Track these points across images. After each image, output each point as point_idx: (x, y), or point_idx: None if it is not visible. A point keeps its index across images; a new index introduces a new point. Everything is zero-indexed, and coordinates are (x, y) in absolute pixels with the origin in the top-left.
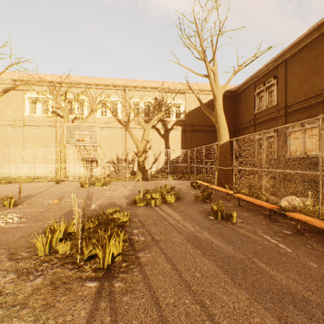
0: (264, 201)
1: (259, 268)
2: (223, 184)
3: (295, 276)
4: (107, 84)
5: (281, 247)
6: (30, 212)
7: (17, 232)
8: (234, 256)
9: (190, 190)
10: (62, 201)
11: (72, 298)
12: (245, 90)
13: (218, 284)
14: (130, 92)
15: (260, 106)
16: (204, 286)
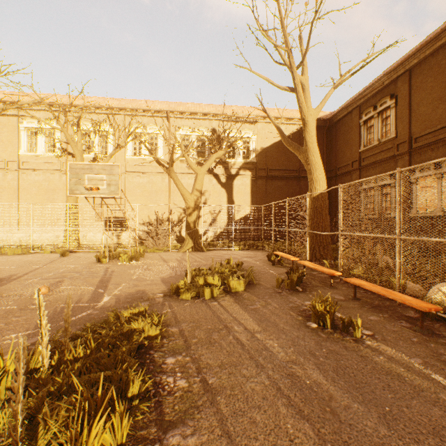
0: (400, 291)
1: None
2: (318, 257)
3: None
4: (142, 108)
5: None
6: None
7: None
8: (393, 445)
9: (266, 267)
10: (56, 288)
11: None
12: (345, 118)
13: None
14: (176, 121)
15: (369, 140)
16: None
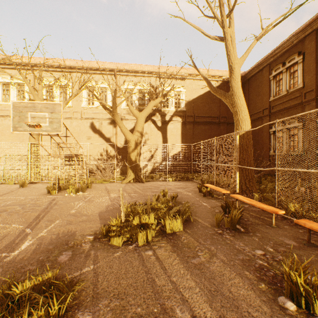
0: None
1: None
2: (244, 189)
3: None
4: (94, 67)
5: None
6: None
7: None
8: None
9: (199, 199)
10: None
11: None
12: (256, 75)
13: None
14: (122, 78)
15: (278, 91)
16: None
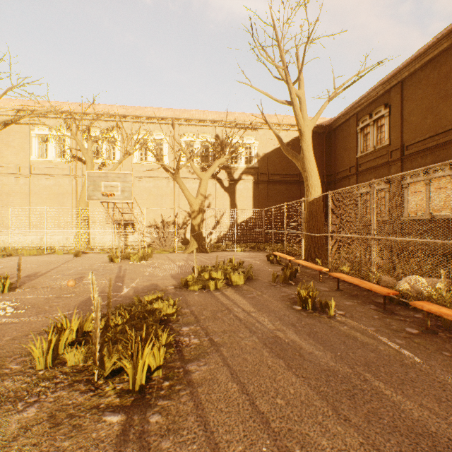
0: (374, 283)
1: (376, 390)
2: (313, 257)
3: (432, 403)
4: (148, 116)
5: (406, 355)
6: (32, 299)
7: (9, 330)
8: (335, 370)
9: (265, 266)
10: (80, 282)
11: (80, 444)
12: (343, 125)
13: (313, 419)
14: (181, 128)
15: (365, 147)
16: (291, 422)
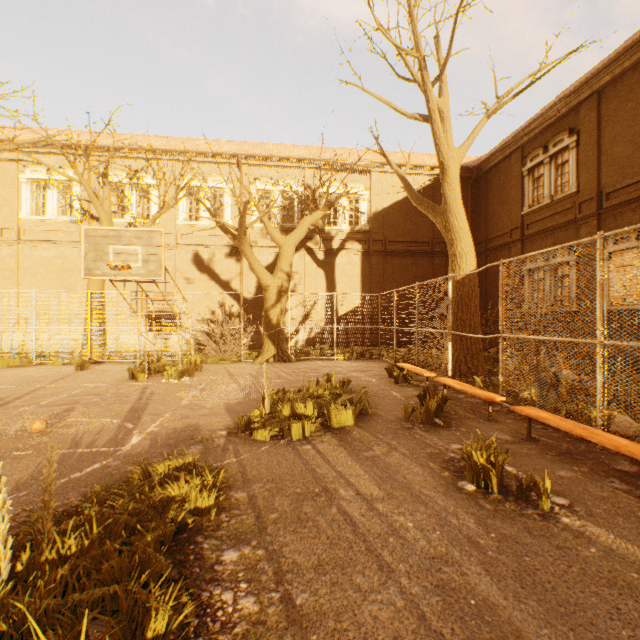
0: (604, 429)
1: None
2: (464, 371)
3: None
4: (201, 151)
5: None
6: None
7: None
8: None
9: (386, 387)
10: (60, 422)
11: None
12: (499, 166)
13: None
14: (252, 170)
15: (537, 198)
16: None
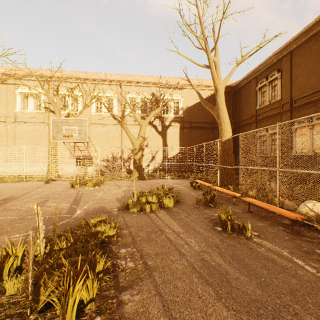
0: (280, 206)
1: None
2: (226, 184)
3: None
4: (102, 79)
5: None
6: (0, 220)
7: None
8: (264, 300)
9: (189, 190)
10: (44, 205)
11: None
12: (246, 86)
13: None
14: (127, 88)
15: (263, 101)
16: None
